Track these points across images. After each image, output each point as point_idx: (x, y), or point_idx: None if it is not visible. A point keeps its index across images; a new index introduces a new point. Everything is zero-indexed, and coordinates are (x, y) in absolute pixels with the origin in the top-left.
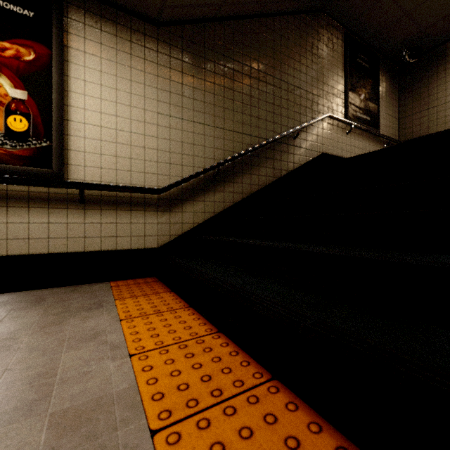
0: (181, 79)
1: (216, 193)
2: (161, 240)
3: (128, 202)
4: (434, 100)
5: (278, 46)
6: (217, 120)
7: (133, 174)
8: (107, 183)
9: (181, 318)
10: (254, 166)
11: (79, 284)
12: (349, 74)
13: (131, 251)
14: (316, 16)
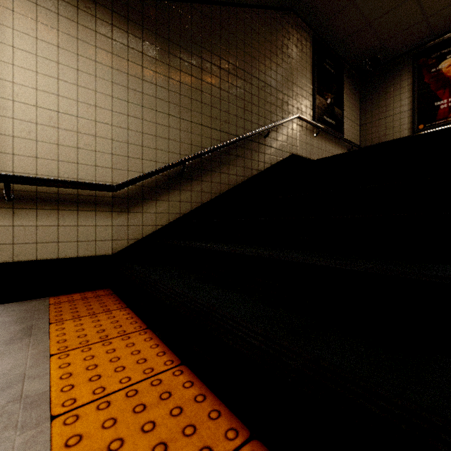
0: (141, 60)
1: (182, 191)
2: (116, 246)
3: (74, 200)
4: (390, 109)
5: (248, 39)
6: (183, 111)
7: (81, 166)
8: (46, 177)
9: (134, 347)
10: (224, 164)
11: (6, 302)
12: (316, 78)
13: (78, 259)
14: (286, 15)
